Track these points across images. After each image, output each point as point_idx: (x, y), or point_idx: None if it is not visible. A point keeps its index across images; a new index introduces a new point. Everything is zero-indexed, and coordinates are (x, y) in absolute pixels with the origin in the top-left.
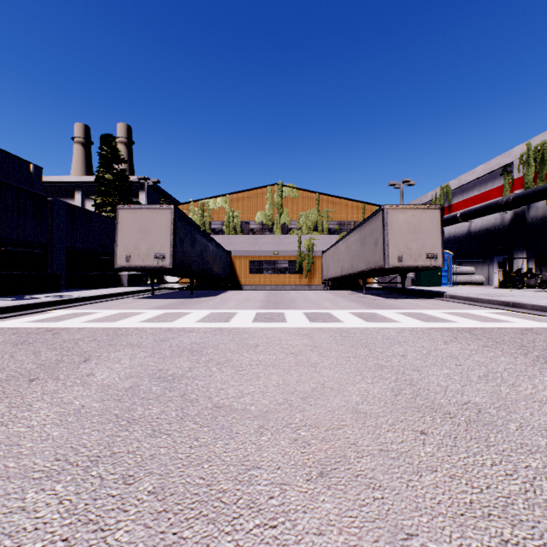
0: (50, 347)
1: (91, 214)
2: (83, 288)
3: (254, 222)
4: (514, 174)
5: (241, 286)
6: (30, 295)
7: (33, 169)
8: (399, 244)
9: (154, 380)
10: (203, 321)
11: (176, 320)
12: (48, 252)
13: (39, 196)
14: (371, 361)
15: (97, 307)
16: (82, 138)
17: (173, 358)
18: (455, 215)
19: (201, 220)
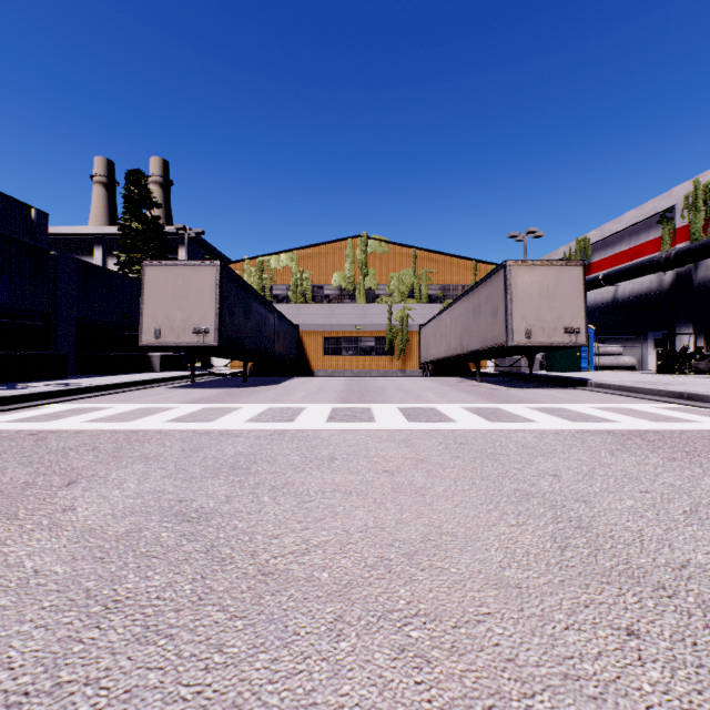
0: (24, 461)
1: (110, 274)
2: (99, 374)
3: (329, 286)
4: (677, 222)
5: (312, 371)
6: (23, 383)
7: (36, 215)
8: (527, 314)
9: (167, 520)
10: (257, 420)
11: (218, 419)
12: (51, 325)
13: (39, 249)
14: (508, 484)
15: (113, 399)
16: (104, 177)
17: (204, 480)
18: (597, 277)
19: (259, 283)
